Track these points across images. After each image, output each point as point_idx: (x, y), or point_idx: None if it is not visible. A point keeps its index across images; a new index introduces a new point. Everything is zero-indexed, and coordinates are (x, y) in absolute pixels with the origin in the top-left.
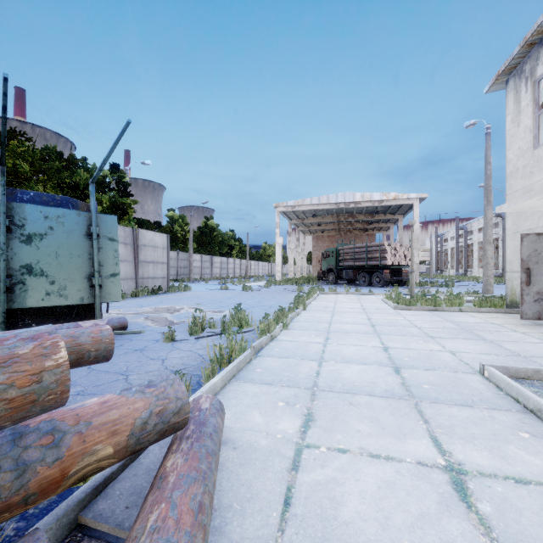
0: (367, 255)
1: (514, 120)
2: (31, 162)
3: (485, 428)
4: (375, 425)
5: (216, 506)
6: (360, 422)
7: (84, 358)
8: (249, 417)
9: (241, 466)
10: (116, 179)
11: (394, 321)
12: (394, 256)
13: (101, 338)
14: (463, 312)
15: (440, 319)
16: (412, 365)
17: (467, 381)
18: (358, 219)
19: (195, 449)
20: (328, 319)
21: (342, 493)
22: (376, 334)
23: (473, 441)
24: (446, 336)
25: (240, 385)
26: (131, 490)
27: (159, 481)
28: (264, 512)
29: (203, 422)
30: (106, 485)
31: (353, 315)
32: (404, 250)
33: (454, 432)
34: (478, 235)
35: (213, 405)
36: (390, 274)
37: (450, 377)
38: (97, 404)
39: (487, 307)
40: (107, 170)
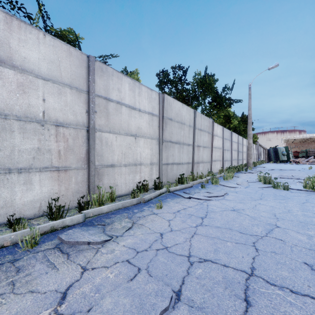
0: None
1: None
2: None
3: None
4: None
5: None
6: None
7: None
8: None
9: None
10: None
11: None
12: None
13: None
14: None
15: None
16: None
17: None
18: (312, 139)
19: None
20: None
21: None
22: None
23: None
24: None
25: None
26: None
27: None
28: None
29: None
30: None
31: None
32: None
33: None
34: None
35: None
36: None
37: None
38: None
39: None
40: None
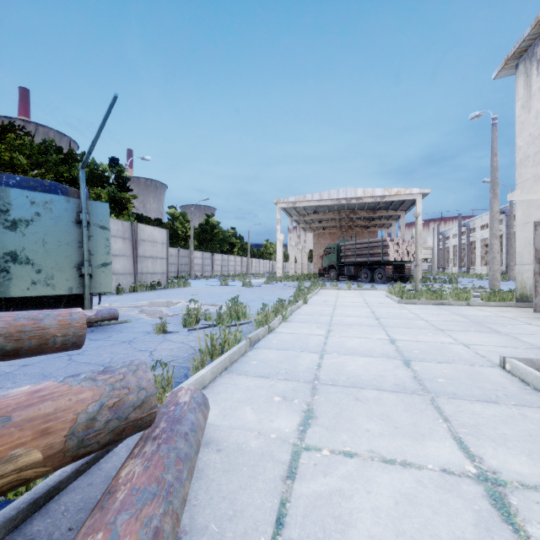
0: (369, 251)
1: (524, 105)
2: (29, 155)
3: (518, 428)
4: (386, 423)
5: (187, 528)
6: (368, 419)
7: (48, 344)
8: (239, 413)
9: (224, 473)
10: (115, 174)
11: (399, 314)
12: (397, 252)
13: (70, 321)
14: (471, 306)
15: (448, 312)
16: (423, 357)
17: (487, 375)
18: (360, 215)
19: (161, 453)
20: (330, 312)
21: (350, 510)
22: (381, 327)
23: (505, 444)
24: (456, 329)
25: (232, 378)
26: (81, 505)
27: (105, 497)
28: (249, 535)
29: (177, 419)
30: (50, 498)
31: (356, 308)
32: (406, 246)
33: (481, 432)
34: (481, 232)
35: (194, 399)
36: (393, 270)
37: (467, 370)
38: (25, 393)
39: (496, 301)
40: (106, 165)
